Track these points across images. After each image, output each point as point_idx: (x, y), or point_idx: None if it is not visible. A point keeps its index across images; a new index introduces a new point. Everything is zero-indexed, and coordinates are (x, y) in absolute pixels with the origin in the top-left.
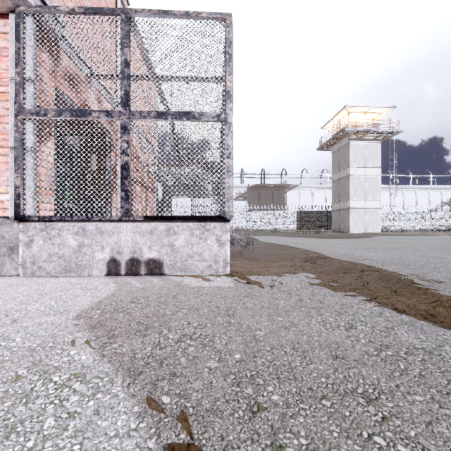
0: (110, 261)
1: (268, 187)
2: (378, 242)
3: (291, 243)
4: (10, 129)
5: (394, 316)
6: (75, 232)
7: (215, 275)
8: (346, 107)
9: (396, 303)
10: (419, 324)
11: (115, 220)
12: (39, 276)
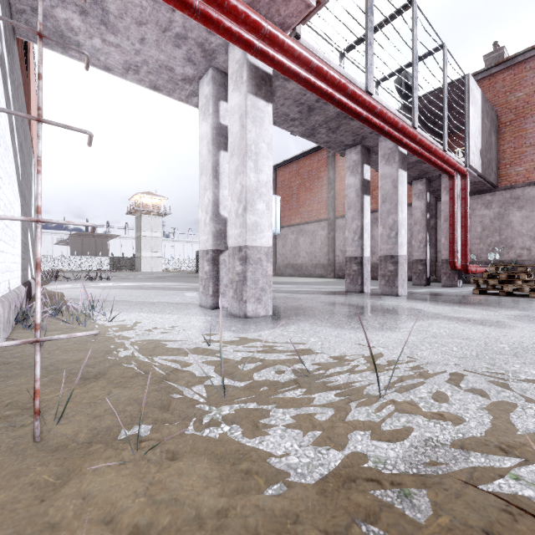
0: None
1: (92, 235)
2: None
3: None
4: None
5: None
6: None
7: None
8: (137, 194)
9: None
10: None
11: None
12: None
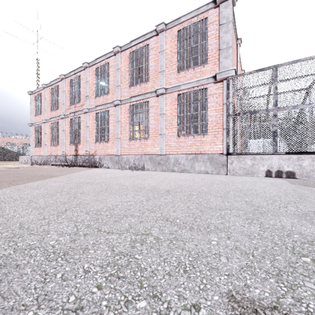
0: (267, 171)
1: None
2: None
3: None
4: (223, 122)
5: None
6: (250, 159)
7: None
8: None
9: None
10: None
11: (269, 154)
12: (235, 175)
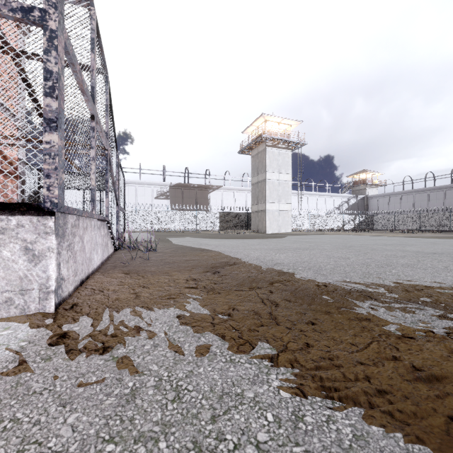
0: None
1: (192, 186)
2: (289, 242)
3: (205, 245)
4: None
5: (322, 425)
6: None
7: (17, 318)
8: (263, 115)
9: (318, 360)
10: (377, 452)
11: None
12: None
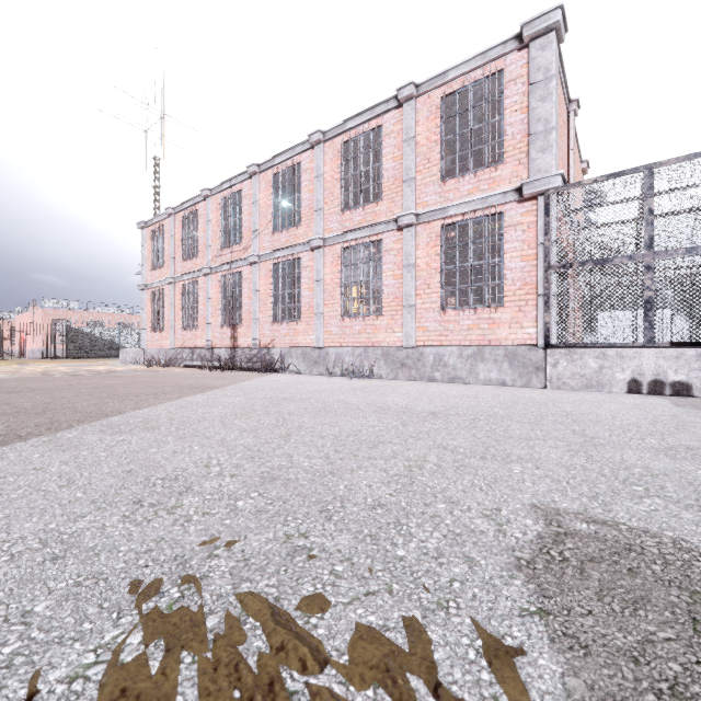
0: (630, 381)
1: None
2: None
3: None
4: (538, 281)
5: None
6: (595, 357)
7: None
8: None
9: None
10: None
11: (636, 346)
12: (563, 389)
